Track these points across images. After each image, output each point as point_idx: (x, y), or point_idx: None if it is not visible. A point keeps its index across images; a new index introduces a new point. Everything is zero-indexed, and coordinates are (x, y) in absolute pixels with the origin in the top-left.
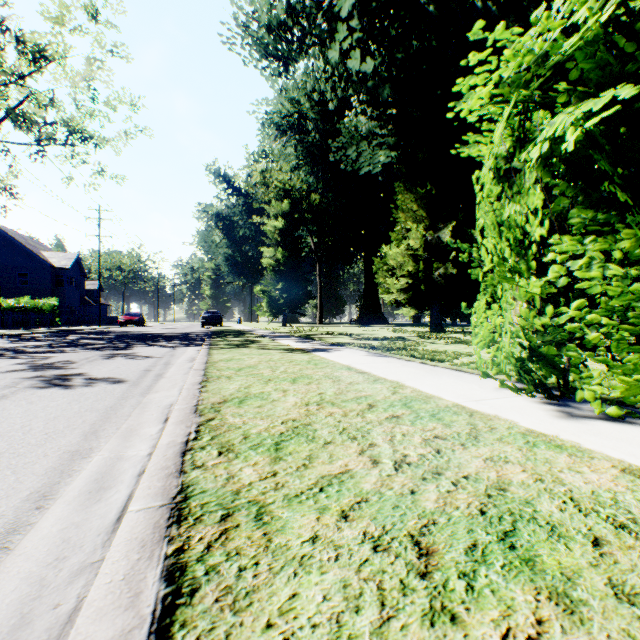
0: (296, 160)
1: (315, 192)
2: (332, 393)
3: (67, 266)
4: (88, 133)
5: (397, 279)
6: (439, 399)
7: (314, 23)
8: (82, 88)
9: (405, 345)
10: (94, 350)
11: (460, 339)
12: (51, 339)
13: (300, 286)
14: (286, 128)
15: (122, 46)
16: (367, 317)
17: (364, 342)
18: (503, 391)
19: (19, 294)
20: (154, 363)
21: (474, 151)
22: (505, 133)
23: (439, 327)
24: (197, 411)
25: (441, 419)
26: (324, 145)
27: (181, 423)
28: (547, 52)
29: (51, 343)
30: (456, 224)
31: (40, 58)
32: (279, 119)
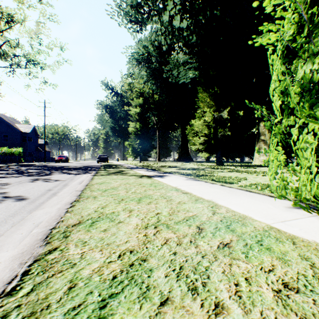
0: (146, 77)
1: (156, 94)
2: (166, 213)
3: (28, 131)
4: (37, 61)
5: (199, 138)
6: (252, 220)
7: (155, 4)
8: (34, 38)
9: (206, 173)
10: (29, 176)
11: (234, 169)
12: (12, 169)
13: (148, 142)
14: (141, 61)
15: (55, 15)
16: (182, 158)
17: (182, 171)
18: (294, 210)
19: (3, 146)
20: (57, 184)
21: (264, 40)
22: (293, 20)
23: (221, 163)
24: (47, 237)
25: (271, 249)
26: (160, 69)
27: (19, 257)
28: (278, 17)
29: (9, 172)
30: (230, 108)
31: (11, 21)
32: (137, 56)
